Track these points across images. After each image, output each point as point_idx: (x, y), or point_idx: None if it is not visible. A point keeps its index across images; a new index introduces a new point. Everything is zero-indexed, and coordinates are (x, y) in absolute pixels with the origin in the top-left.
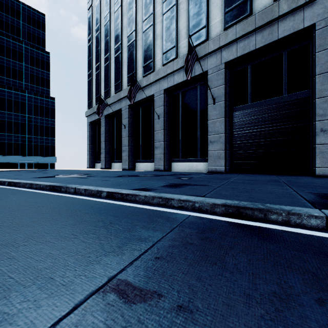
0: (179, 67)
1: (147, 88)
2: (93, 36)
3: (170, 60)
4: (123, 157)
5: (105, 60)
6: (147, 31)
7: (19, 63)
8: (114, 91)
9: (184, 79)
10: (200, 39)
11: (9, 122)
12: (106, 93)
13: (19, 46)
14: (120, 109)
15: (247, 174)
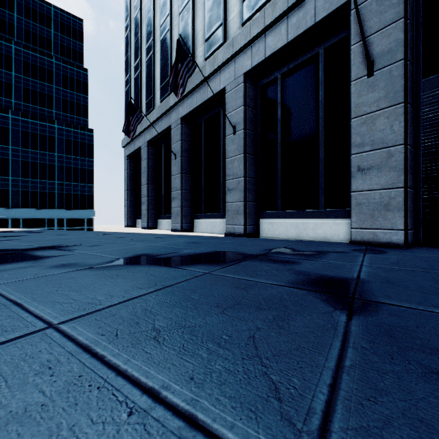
0: (278, 15)
1: (212, 80)
2: (131, 19)
3: (258, 7)
4: (173, 208)
5: (147, 51)
6: None
7: (48, 85)
8: (160, 99)
9: (289, 39)
10: None
11: (34, 164)
12: (148, 104)
13: (49, 63)
14: (168, 127)
15: None
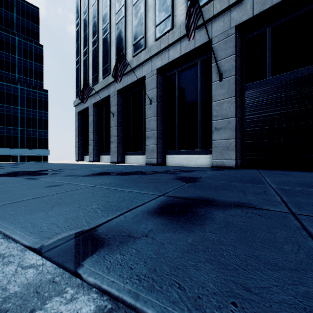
0: (175, 40)
1: (137, 70)
2: (81, 19)
3: (165, 32)
4: (112, 148)
5: (93, 44)
6: (137, 3)
7: (12, 56)
8: (102, 77)
9: (182, 54)
10: (201, 1)
11: (1, 114)
12: (94, 79)
13: (12, 39)
14: (108, 96)
15: (268, 170)
